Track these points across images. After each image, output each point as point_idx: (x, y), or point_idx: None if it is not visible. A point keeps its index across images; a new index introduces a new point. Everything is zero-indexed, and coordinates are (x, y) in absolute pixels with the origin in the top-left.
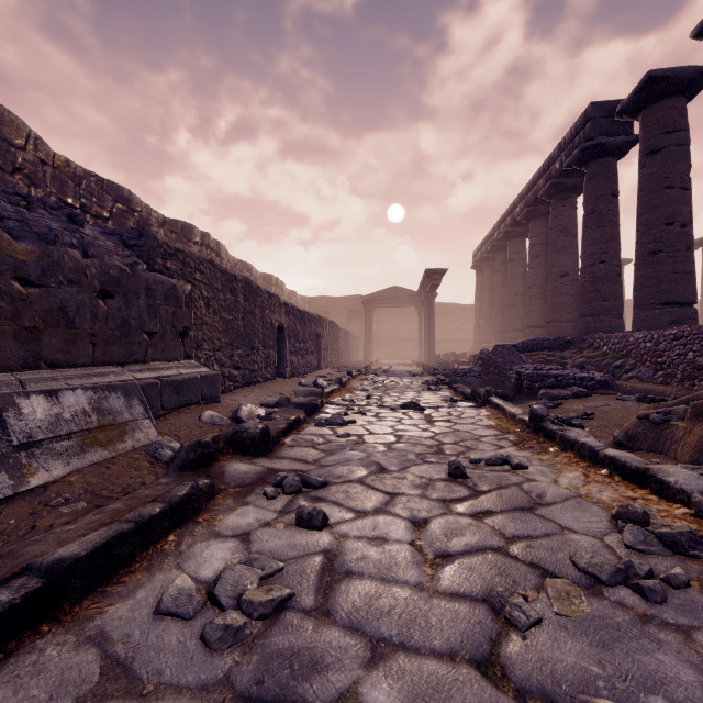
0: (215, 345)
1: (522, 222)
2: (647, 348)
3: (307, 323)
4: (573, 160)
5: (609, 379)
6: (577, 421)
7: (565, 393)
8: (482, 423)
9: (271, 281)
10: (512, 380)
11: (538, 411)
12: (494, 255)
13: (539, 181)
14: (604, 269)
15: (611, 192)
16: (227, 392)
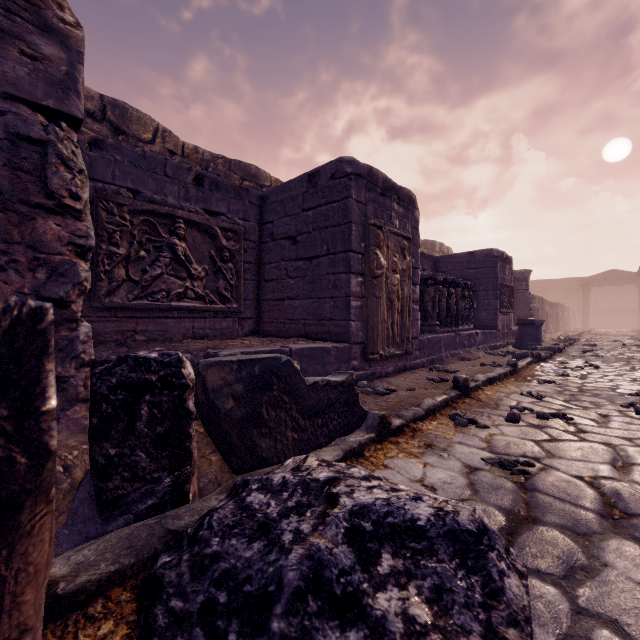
0: None
1: None
2: None
3: (552, 308)
4: None
5: None
6: None
7: None
8: None
9: None
10: None
11: None
12: None
13: None
14: None
15: None
16: None
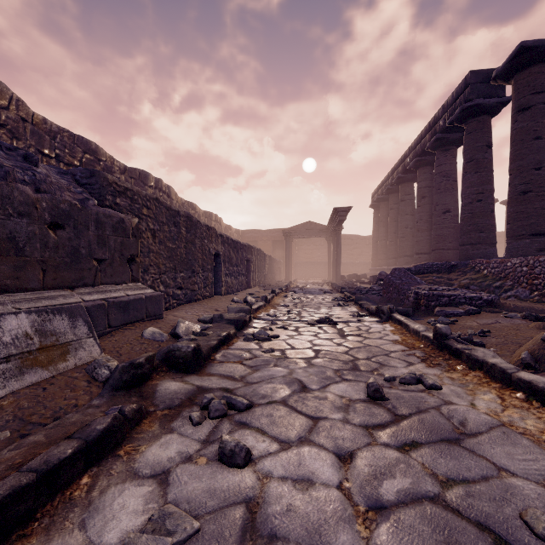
0: (161, 269)
1: (411, 170)
2: (523, 272)
3: (239, 251)
4: (455, 118)
5: (494, 298)
6: (475, 338)
7: (458, 311)
8: (389, 338)
9: (212, 217)
10: (410, 299)
11: (442, 330)
12: (388, 196)
13: (426, 136)
14: (481, 207)
15: (486, 144)
16: (172, 308)
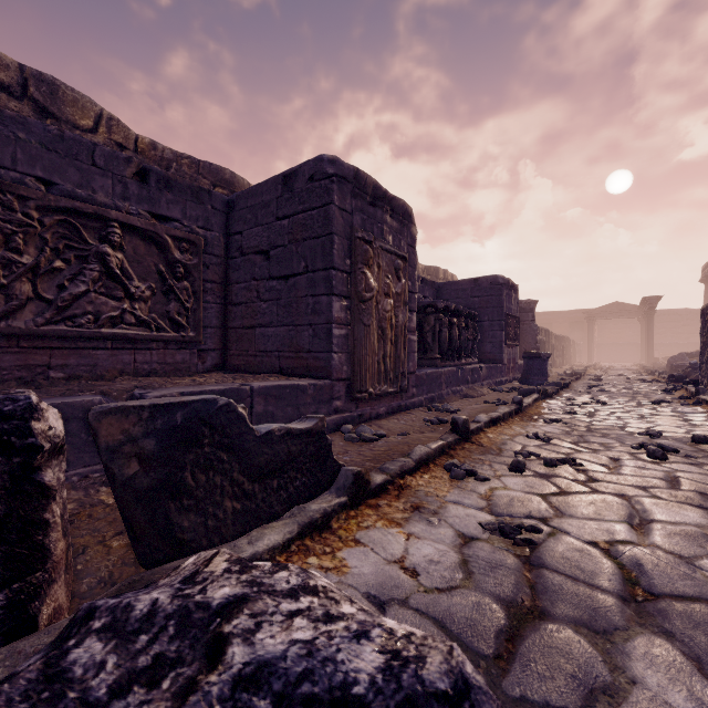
0: None
1: None
2: None
3: (558, 341)
4: None
5: None
6: None
7: None
8: (646, 378)
9: None
10: (669, 368)
11: (659, 372)
12: None
13: None
14: None
15: None
16: None
